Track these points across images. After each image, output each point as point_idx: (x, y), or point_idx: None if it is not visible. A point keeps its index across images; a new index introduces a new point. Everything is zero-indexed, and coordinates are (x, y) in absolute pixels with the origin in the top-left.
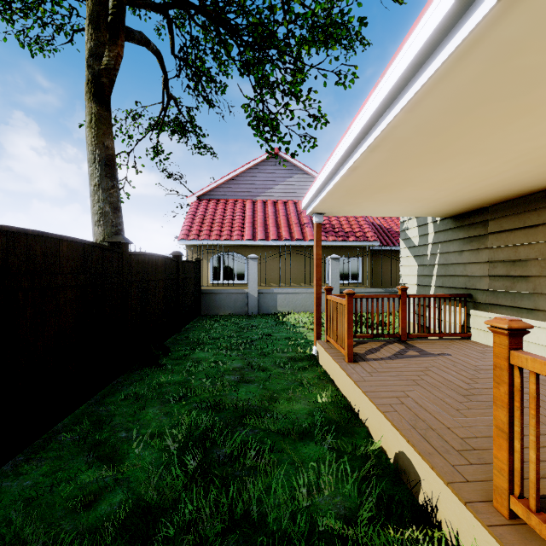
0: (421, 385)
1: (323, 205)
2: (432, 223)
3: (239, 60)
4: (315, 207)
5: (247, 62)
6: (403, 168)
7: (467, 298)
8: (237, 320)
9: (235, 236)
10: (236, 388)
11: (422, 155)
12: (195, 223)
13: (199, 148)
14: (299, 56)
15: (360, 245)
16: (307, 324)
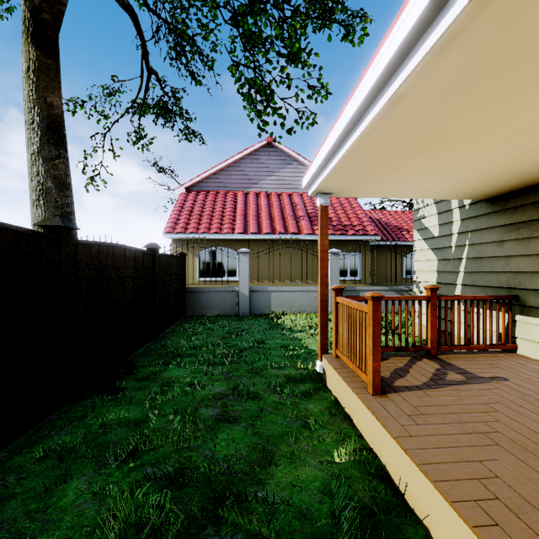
0: (502, 445)
1: (333, 179)
2: (457, 208)
3: (224, 7)
4: (321, 183)
5: (235, 11)
6: (473, 100)
7: (510, 300)
8: (226, 322)
9: (226, 229)
10: (214, 433)
11: (524, 64)
12: (183, 215)
13: (186, 133)
14: (298, 7)
15: (359, 239)
16: (306, 328)
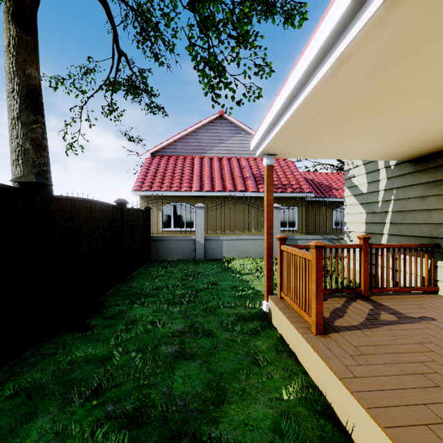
0: None
1: (278, 141)
2: (384, 168)
3: None
4: (267, 145)
5: None
6: (416, 61)
7: (432, 247)
8: (184, 266)
9: (184, 188)
10: (172, 370)
11: None
12: (148, 176)
13: (151, 107)
14: None
15: (297, 196)
16: (252, 271)
